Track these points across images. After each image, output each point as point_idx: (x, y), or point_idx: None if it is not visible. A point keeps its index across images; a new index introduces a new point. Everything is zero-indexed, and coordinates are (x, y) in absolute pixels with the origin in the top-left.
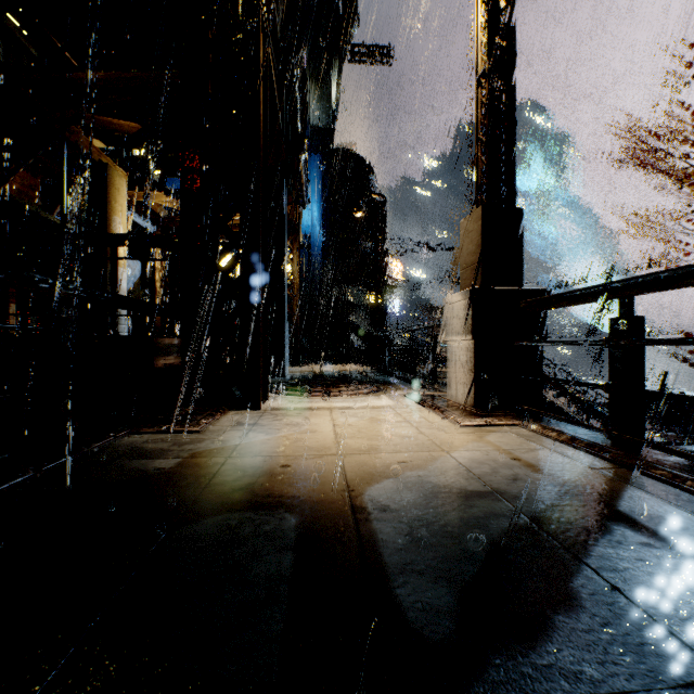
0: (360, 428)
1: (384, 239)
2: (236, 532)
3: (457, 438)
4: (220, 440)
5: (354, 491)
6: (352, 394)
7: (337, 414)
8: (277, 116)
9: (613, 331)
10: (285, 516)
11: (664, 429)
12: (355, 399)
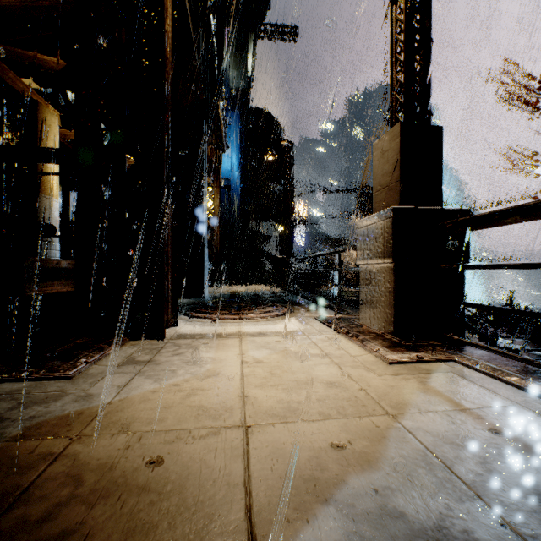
0: (273, 368)
1: (292, 178)
2: None
3: (394, 385)
4: (87, 395)
5: None
6: (264, 316)
7: (247, 345)
8: (192, 51)
9: None
10: None
11: (514, 336)
12: (266, 323)
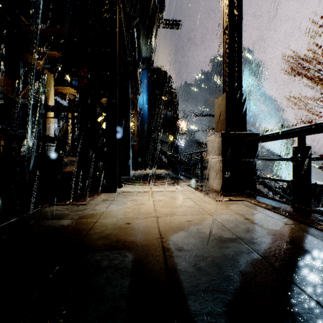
0: (166, 202)
1: (177, 110)
2: (99, 265)
3: (215, 207)
4: (95, 209)
5: (163, 238)
6: (162, 184)
7: (155, 195)
8: (126, 50)
9: (294, 153)
10: (126, 254)
11: None
12: (163, 187)
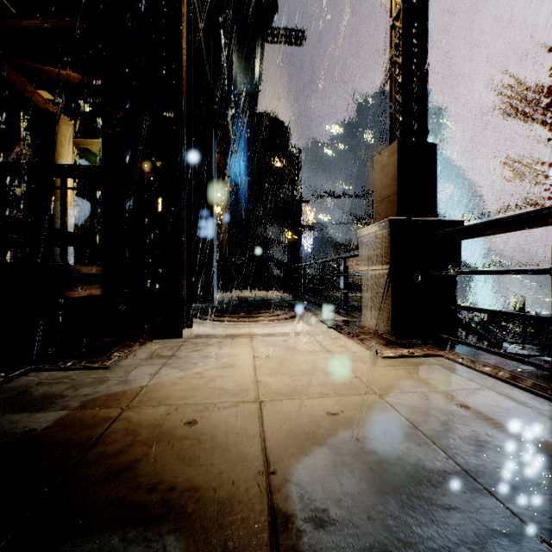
0: (281, 361)
1: (299, 185)
2: None
3: (385, 374)
4: (126, 380)
5: (275, 475)
6: (273, 319)
7: (258, 343)
8: (204, 67)
9: None
10: (167, 546)
11: (524, 343)
12: (275, 325)
